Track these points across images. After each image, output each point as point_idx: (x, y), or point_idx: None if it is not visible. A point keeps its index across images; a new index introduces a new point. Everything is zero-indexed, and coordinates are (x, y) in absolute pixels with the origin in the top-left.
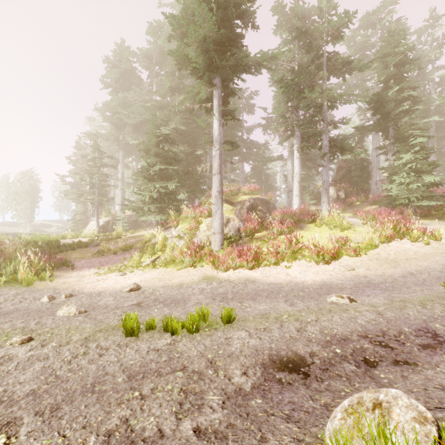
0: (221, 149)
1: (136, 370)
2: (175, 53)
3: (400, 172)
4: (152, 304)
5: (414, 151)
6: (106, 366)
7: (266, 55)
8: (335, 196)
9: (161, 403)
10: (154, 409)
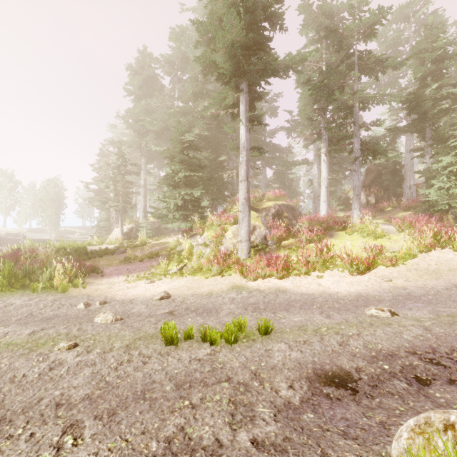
0: (248, 156)
1: (182, 379)
2: (201, 60)
3: (439, 176)
4: (185, 313)
5: (455, 153)
6: (151, 374)
7: (296, 58)
8: (364, 201)
9: (213, 413)
10: (207, 418)
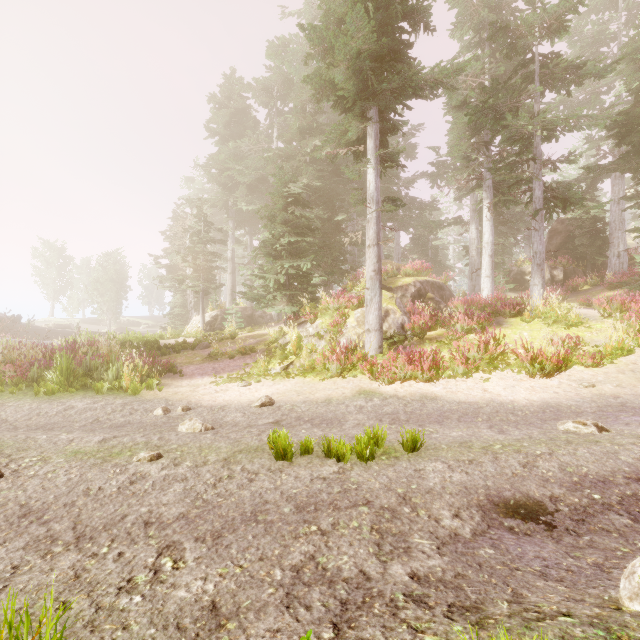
0: (379, 210)
1: (304, 500)
2: (313, 79)
3: None
4: (296, 424)
5: None
6: (262, 493)
7: (448, 69)
8: (547, 277)
9: (351, 542)
10: (344, 547)
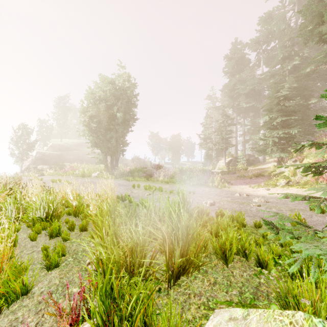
0: None
1: None
2: (303, 34)
3: None
4: None
5: None
6: (321, 220)
7: None
8: None
9: None
10: None
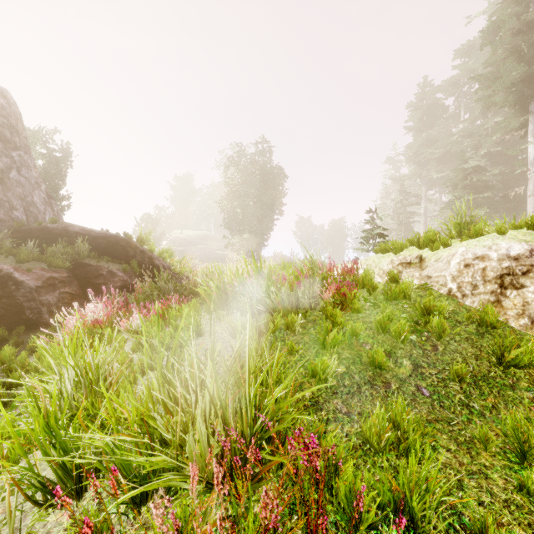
0: None
1: None
2: (482, 99)
3: None
4: None
5: None
6: None
7: None
8: None
9: None
10: None
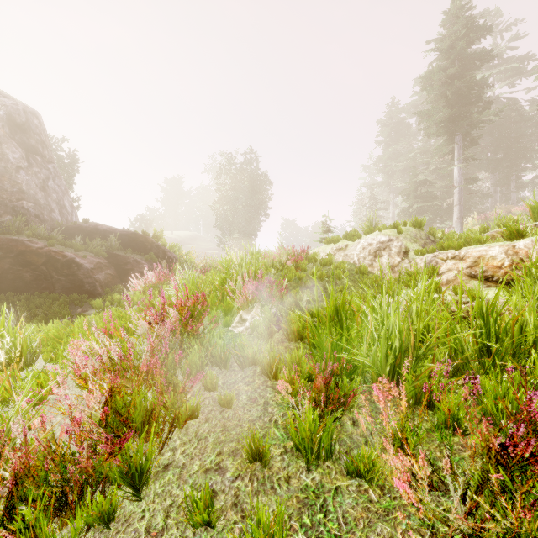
0: (460, 187)
1: None
2: (424, 129)
3: None
4: None
5: None
6: None
7: (495, 111)
8: None
9: None
10: None
